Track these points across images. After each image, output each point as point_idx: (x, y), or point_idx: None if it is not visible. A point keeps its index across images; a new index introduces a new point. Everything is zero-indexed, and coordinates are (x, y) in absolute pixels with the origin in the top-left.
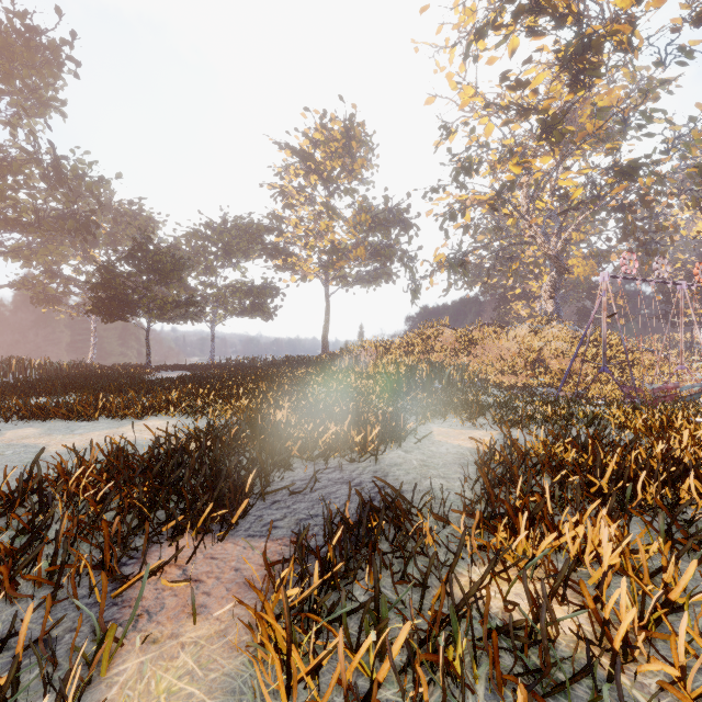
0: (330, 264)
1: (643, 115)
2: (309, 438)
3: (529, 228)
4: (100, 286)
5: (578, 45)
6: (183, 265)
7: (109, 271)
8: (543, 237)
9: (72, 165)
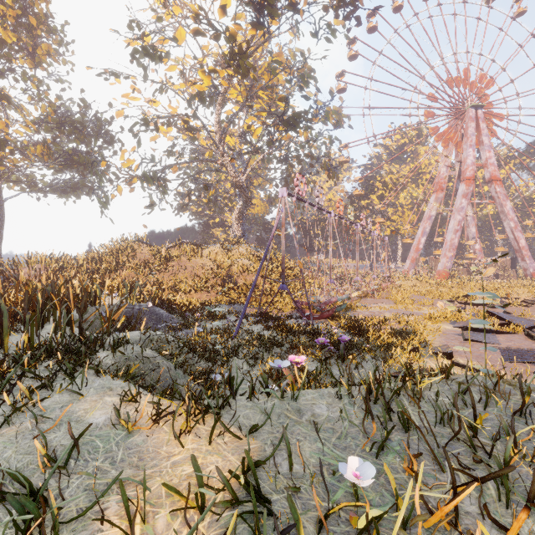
0: None
1: (303, 79)
2: None
3: (221, 157)
4: None
5: None
6: None
7: None
8: (233, 167)
9: None
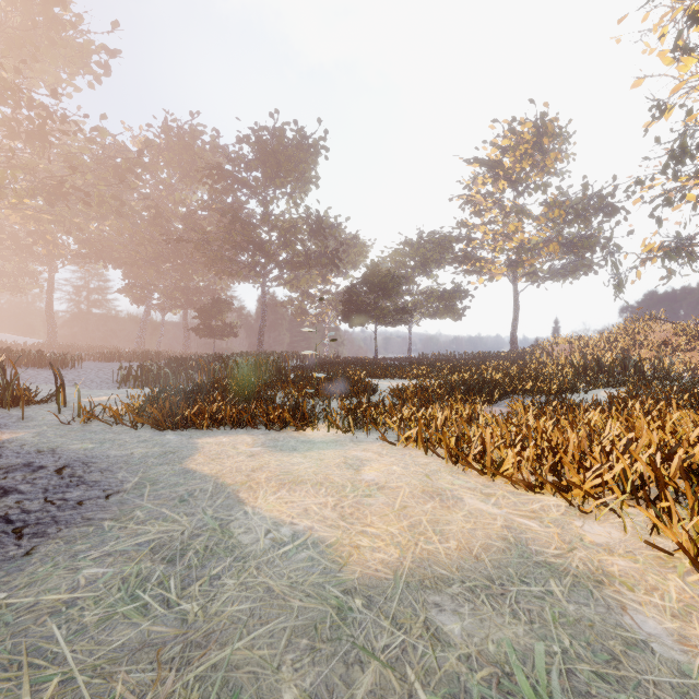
0: (519, 263)
1: None
2: (518, 384)
3: None
4: (349, 303)
5: None
6: (400, 283)
7: (353, 292)
8: None
9: (325, 220)
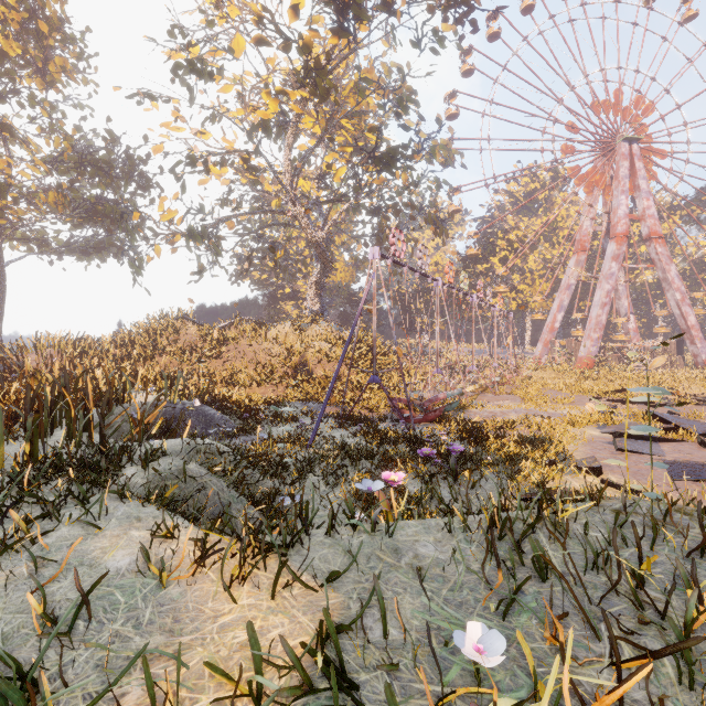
0: None
1: (400, 103)
2: None
3: (293, 207)
4: None
5: None
6: None
7: None
8: (308, 220)
9: None
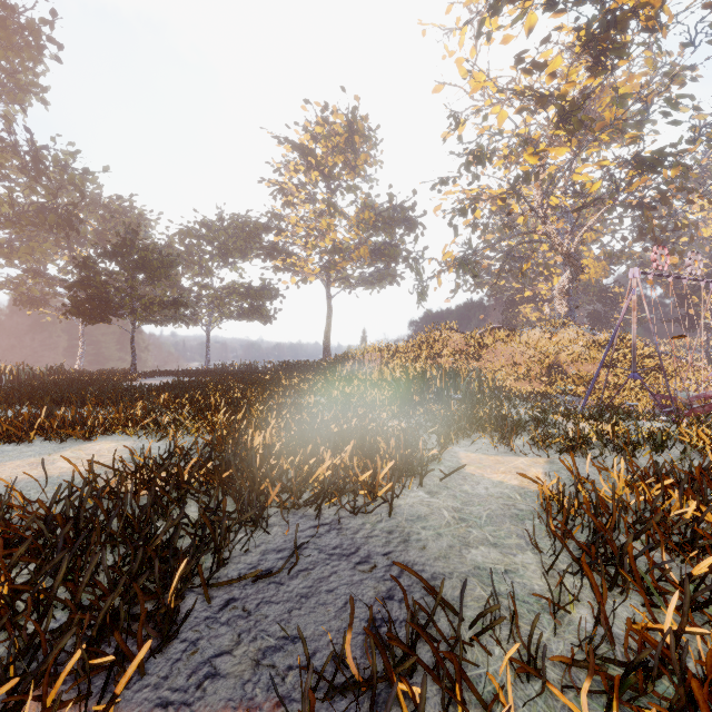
0: (332, 265)
1: (668, 102)
2: (294, 478)
3: (543, 225)
4: (78, 285)
5: (603, 20)
6: (171, 263)
7: (89, 268)
8: (558, 234)
9: (53, 155)
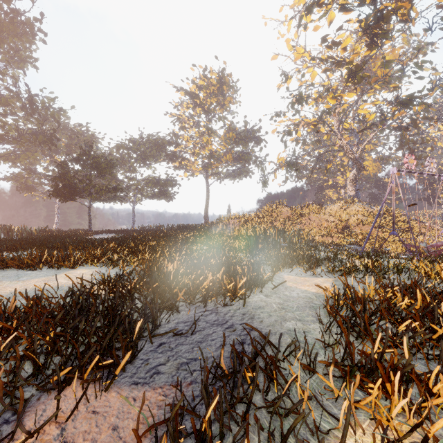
0: (209, 165)
1: (416, 65)
2: (192, 286)
3: (339, 141)
4: (57, 178)
5: (375, 16)
6: (113, 165)
7: (63, 168)
8: (348, 146)
9: (41, 99)
